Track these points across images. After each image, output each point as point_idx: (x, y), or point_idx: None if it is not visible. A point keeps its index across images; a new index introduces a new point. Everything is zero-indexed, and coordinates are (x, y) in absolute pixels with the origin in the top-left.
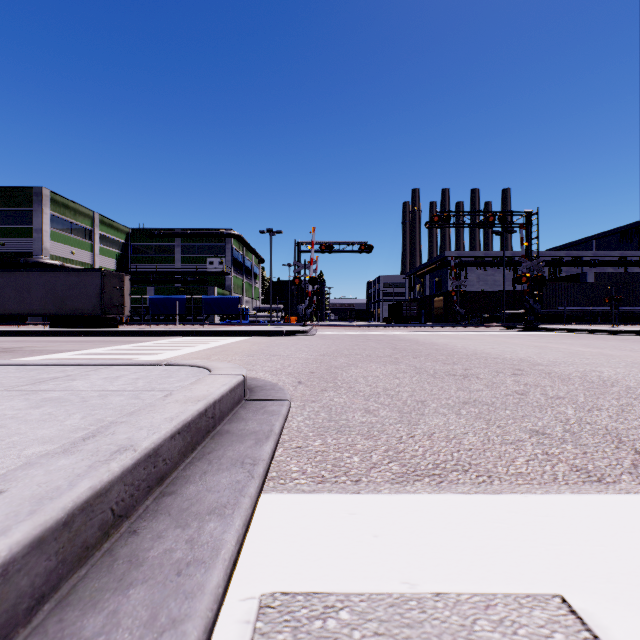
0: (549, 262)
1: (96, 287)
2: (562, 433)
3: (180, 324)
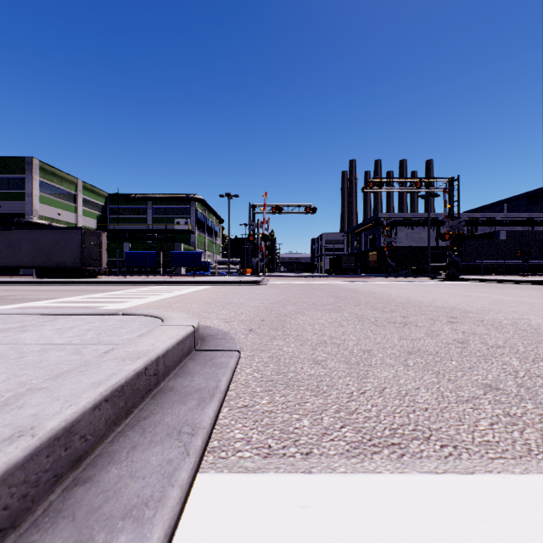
0: (467, 222)
1: (77, 243)
2: (516, 388)
3: (151, 275)
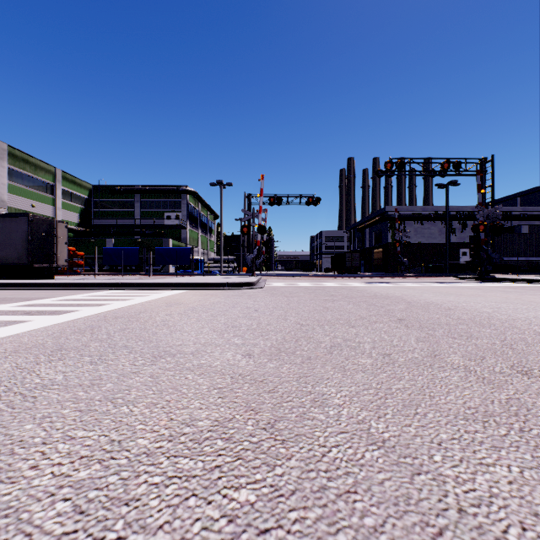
0: None
1: (22, 234)
2: None
3: (127, 274)
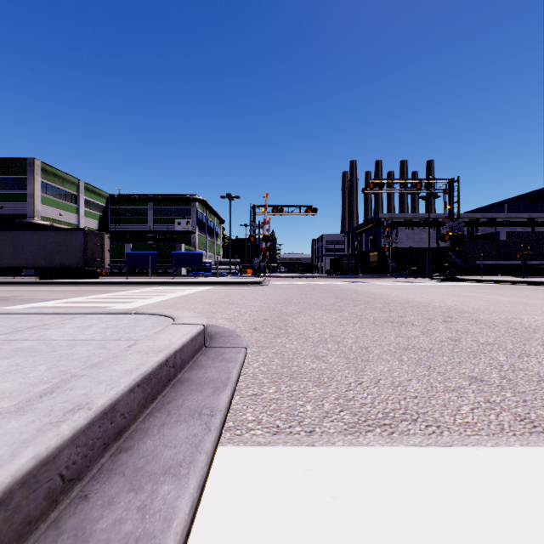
0: (467, 223)
1: (80, 244)
2: (499, 380)
3: (152, 276)
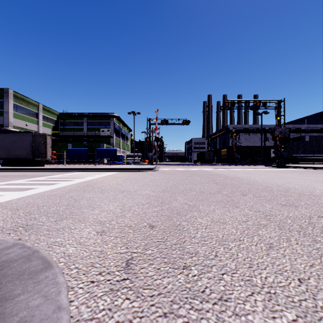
0: None
1: (29, 142)
2: None
3: (82, 164)
